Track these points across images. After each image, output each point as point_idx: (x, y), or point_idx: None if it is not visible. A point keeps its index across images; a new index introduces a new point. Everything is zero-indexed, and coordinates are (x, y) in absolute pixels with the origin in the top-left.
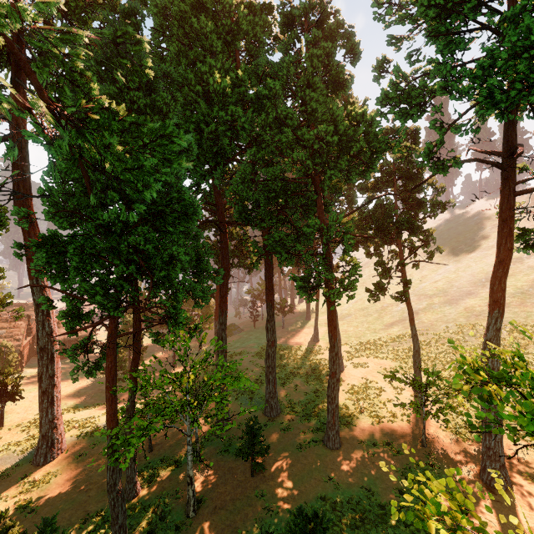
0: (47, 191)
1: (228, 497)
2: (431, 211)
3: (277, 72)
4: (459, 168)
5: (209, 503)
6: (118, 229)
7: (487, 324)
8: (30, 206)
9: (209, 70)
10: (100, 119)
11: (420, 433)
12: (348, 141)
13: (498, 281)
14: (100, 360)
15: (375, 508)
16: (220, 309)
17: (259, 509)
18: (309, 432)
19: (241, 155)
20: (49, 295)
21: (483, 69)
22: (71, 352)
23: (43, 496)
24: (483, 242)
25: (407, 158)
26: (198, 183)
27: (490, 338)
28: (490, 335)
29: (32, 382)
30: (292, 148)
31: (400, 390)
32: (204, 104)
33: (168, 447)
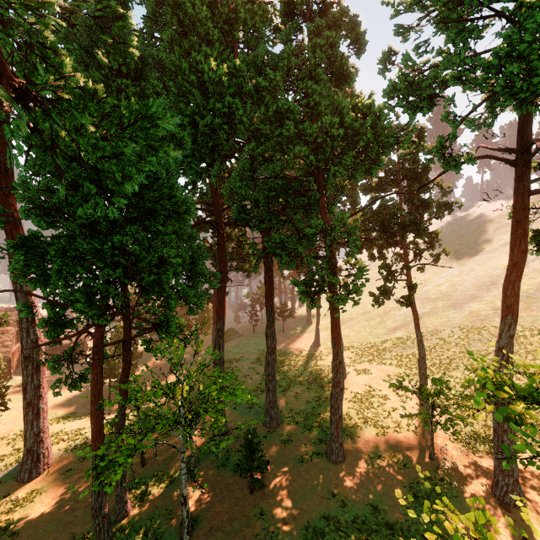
0: (21, 186)
1: (225, 517)
2: (438, 212)
3: (277, 63)
4: (473, 164)
5: (205, 524)
6: (103, 228)
7: (500, 330)
8: (13, 205)
9: (205, 59)
10: (73, 99)
11: (428, 444)
12: (354, 134)
13: (512, 285)
14: (86, 371)
15: (383, 528)
16: (217, 314)
17: (259, 530)
18: (311, 444)
19: (239, 153)
20: (34, 300)
21: (499, 58)
22: (52, 363)
23: (26, 516)
24: (486, 245)
25: (412, 158)
26: (193, 181)
27: (503, 345)
28: (503, 343)
29: (21, 390)
30: (293, 144)
31: (404, 398)
32: (199, 95)
33: (162, 461)
